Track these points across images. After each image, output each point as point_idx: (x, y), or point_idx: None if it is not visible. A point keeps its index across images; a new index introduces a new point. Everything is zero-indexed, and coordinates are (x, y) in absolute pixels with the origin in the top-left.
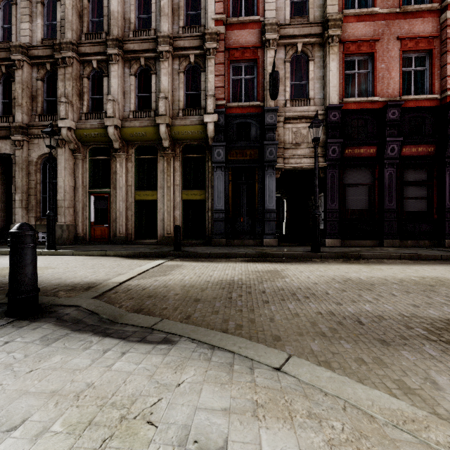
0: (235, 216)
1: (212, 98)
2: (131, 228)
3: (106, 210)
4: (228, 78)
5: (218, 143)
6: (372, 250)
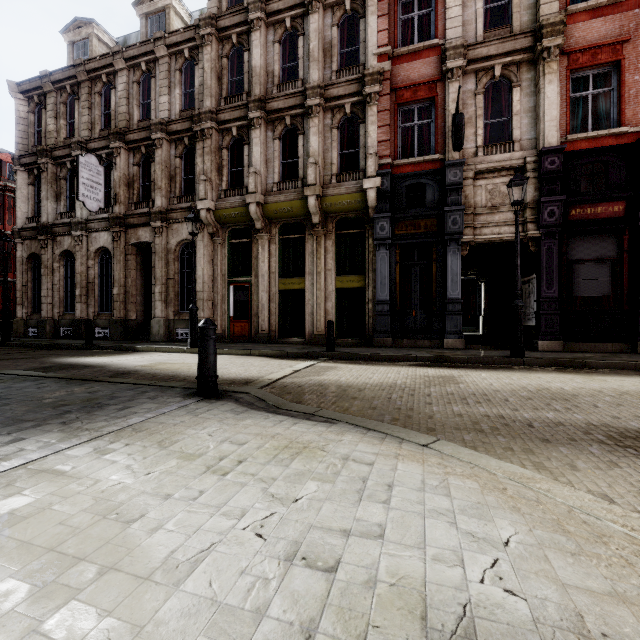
0: (405, 308)
1: (374, 157)
2: (275, 323)
3: (245, 302)
4: (395, 127)
5: (381, 214)
6: (610, 357)
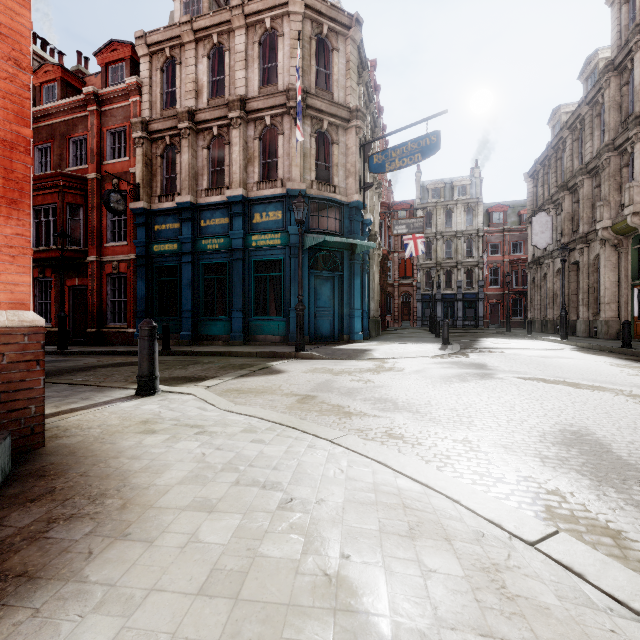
0: None
1: None
2: None
3: None
4: None
5: None
6: None
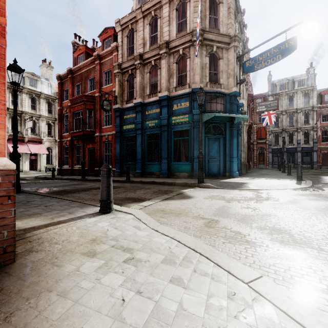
0: None
1: None
2: None
3: None
4: None
5: None
6: None
